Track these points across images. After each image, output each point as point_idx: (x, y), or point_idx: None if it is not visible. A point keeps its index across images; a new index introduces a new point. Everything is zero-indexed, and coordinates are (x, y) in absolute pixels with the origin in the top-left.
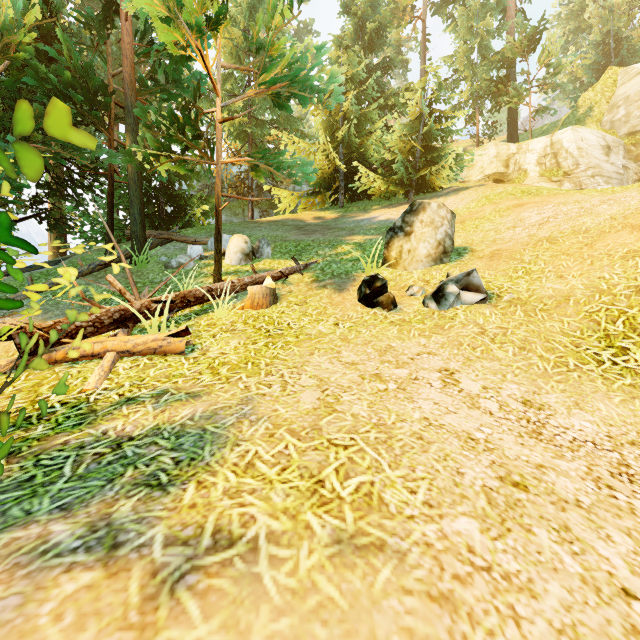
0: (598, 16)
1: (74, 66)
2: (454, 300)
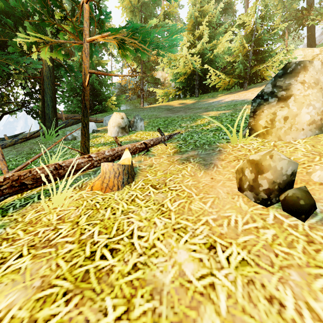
0: None
1: None
2: None
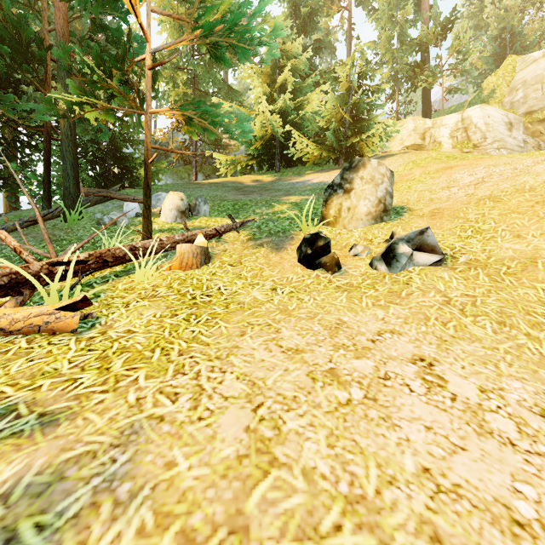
0: (495, 16)
1: (1, 14)
2: (406, 262)
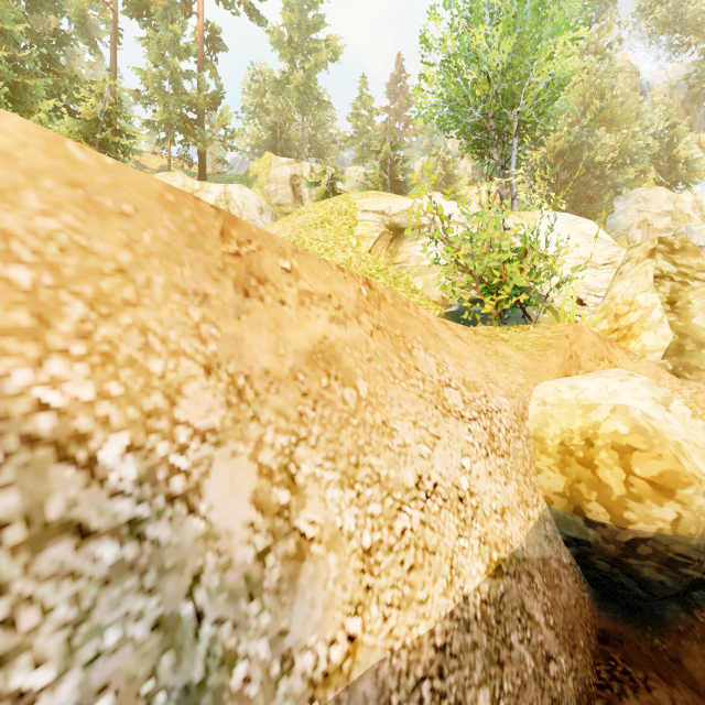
0: (274, 105)
1: None
2: None
